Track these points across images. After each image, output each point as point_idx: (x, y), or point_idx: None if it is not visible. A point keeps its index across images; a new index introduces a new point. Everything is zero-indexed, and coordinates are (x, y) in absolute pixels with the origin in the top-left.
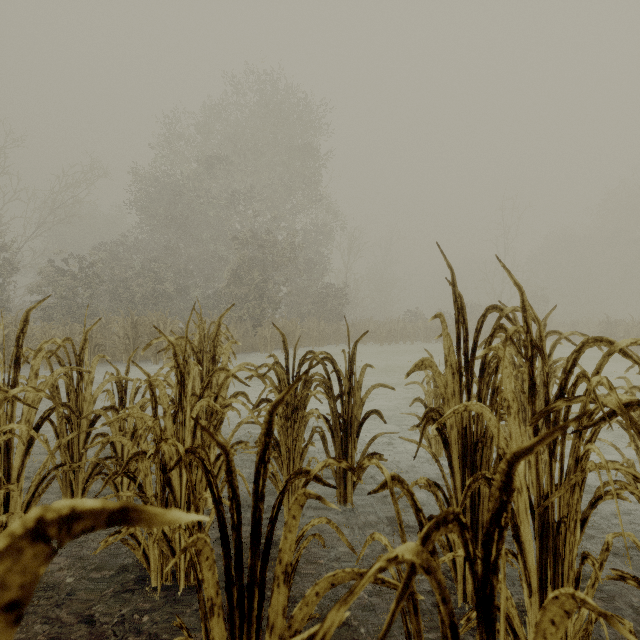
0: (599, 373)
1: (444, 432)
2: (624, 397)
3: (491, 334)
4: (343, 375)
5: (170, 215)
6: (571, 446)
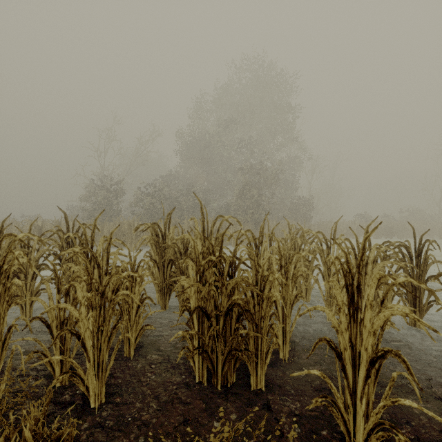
0: None
1: None
2: None
3: None
4: (406, 255)
5: (200, 157)
6: None
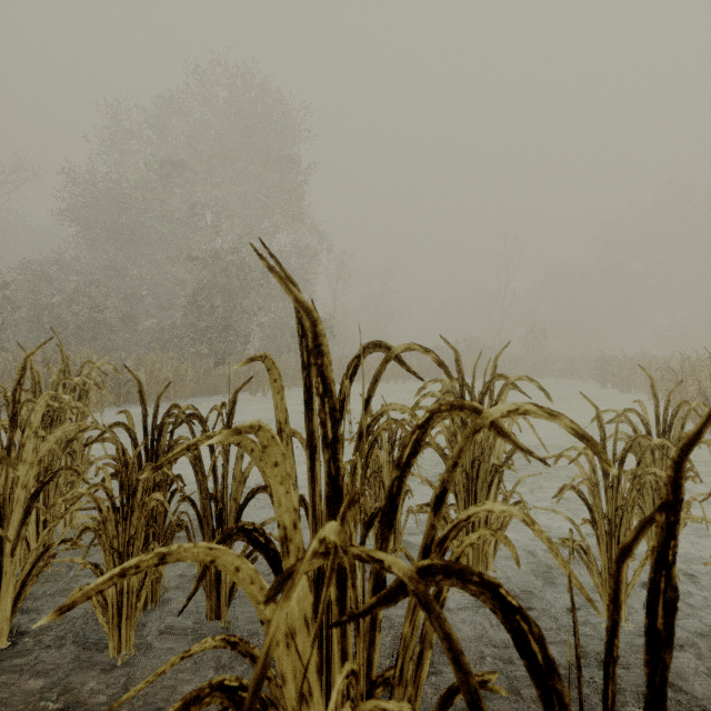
0: (457, 465)
1: (273, 547)
2: (498, 508)
3: (340, 389)
4: None
5: (112, 228)
6: (408, 600)
